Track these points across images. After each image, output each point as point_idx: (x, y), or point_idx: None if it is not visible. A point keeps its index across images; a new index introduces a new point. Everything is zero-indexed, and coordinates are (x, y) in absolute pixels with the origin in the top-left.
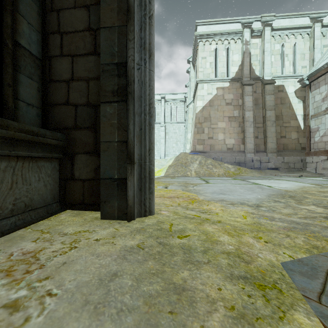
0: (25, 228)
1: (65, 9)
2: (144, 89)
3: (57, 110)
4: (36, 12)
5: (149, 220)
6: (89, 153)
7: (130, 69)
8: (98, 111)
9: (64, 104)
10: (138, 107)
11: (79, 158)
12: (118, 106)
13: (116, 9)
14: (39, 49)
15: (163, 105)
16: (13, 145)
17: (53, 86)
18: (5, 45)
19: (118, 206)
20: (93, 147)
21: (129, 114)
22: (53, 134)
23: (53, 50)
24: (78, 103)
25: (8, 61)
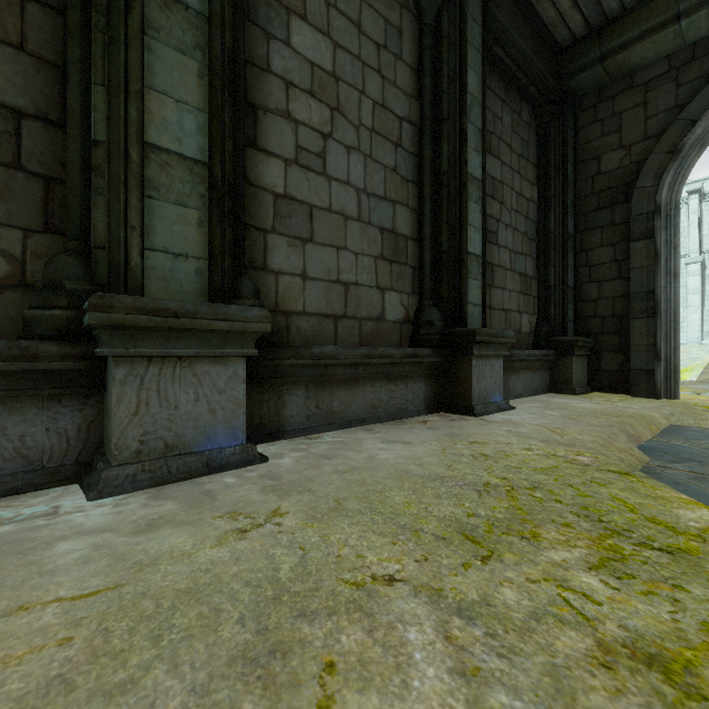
0: (584, 395)
1: (593, 249)
2: (669, 304)
3: (585, 321)
4: (572, 258)
5: (675, 400)
6: (615, 352)
7: (658, 295)
8: (622, 321)
9: (592, 317)
10: (664, 319)
11: (605, 355)
12: (646, 321)
13: (644, 255)
14: (573, 281)
15: (696, 210)
16: (577, 349)
17: (582, 305)
18: (564, 291)
19: (646, 389)
20: (618, 347)
21: (657, 326)
22: (589, 339)
23: (582, 279)
24: (605, 316)
25: (566, 300)
